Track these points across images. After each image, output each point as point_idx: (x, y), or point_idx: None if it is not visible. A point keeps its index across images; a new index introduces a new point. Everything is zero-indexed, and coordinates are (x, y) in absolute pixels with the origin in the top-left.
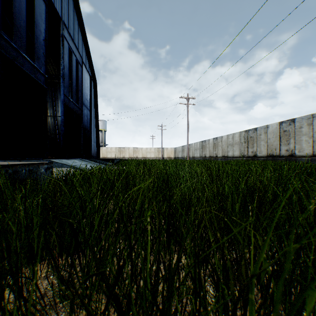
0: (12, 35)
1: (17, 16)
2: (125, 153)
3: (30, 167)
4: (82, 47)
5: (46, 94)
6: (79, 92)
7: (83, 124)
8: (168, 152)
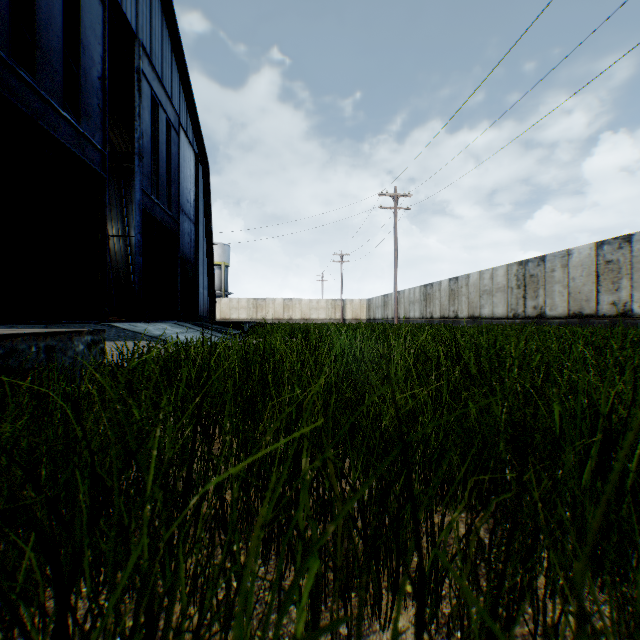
0: (32, 66)
1: (43, 27)
2: (267, 310)
3: (49, 341)
4: (179, 95)
5: (105, 189)
6: (173, 186)
7: (182, 251)
8: (353, 308)
